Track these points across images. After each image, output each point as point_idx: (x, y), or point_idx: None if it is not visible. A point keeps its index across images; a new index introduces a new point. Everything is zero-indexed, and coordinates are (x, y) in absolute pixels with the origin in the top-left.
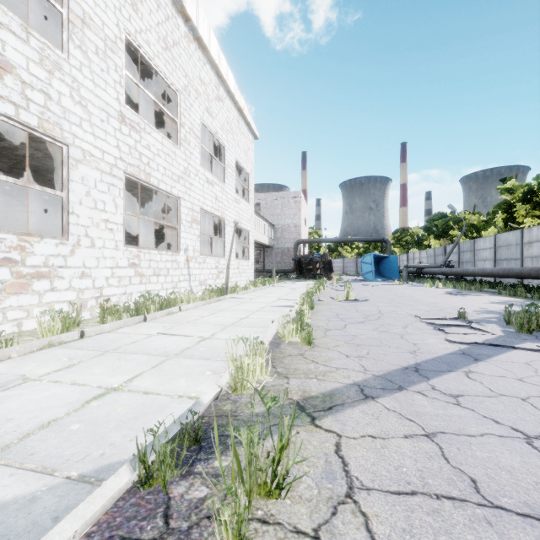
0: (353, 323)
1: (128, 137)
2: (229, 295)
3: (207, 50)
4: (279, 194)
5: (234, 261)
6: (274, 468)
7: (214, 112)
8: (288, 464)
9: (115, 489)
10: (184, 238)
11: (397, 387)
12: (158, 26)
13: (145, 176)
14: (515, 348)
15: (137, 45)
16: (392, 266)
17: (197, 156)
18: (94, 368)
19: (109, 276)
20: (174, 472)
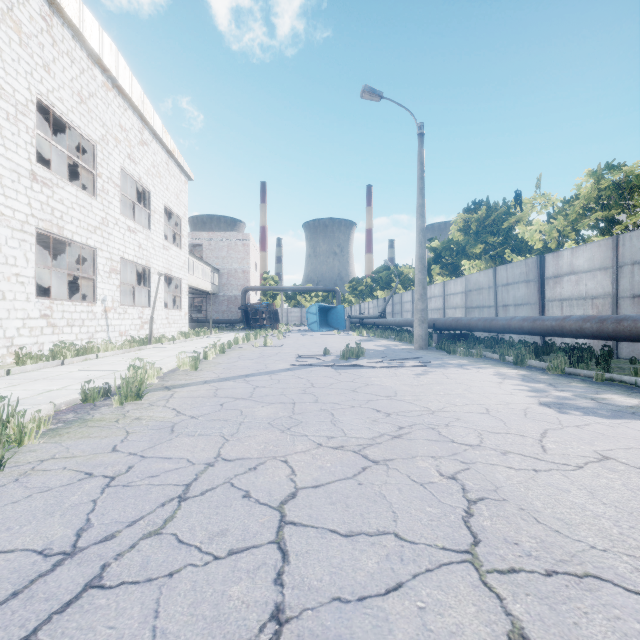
0: (245, 360)
1: (40, 193)
2: (153, 345)
3: (129, 97)
4: (225, 235)
5: (163, 312)
6: (138, 391)
7: (138, 158)
8: (144, 389)
9: (74, 397)
10: (101, 288)
11: (226, 380)
12: (72, 81)
13: (58, 230)
14: (321, 366)
15: (49, 104)
16: (339, 316)
17: (116, 205)
18: (35, 385)
19: (20, 326)
20: (97, 400)
